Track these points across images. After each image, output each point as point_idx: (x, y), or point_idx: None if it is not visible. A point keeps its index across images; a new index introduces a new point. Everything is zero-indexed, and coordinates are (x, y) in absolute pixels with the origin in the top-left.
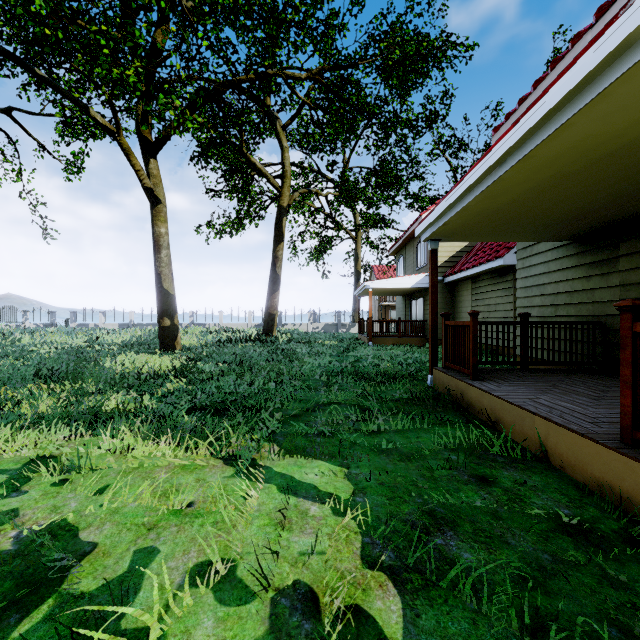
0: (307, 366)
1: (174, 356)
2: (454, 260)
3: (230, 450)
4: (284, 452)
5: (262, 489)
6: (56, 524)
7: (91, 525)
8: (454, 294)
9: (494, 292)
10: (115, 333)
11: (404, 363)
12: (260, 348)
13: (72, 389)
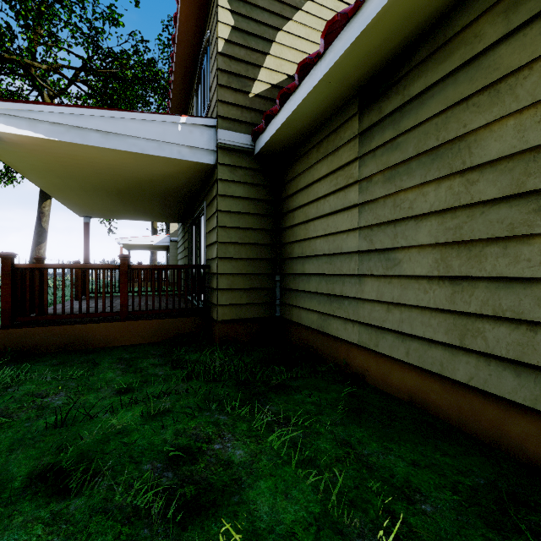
0: None
1: None
2: None
3: None
4: None
5: None
6: None
7: None
8: None
9: None
10: None
11: None
12: None
13: None
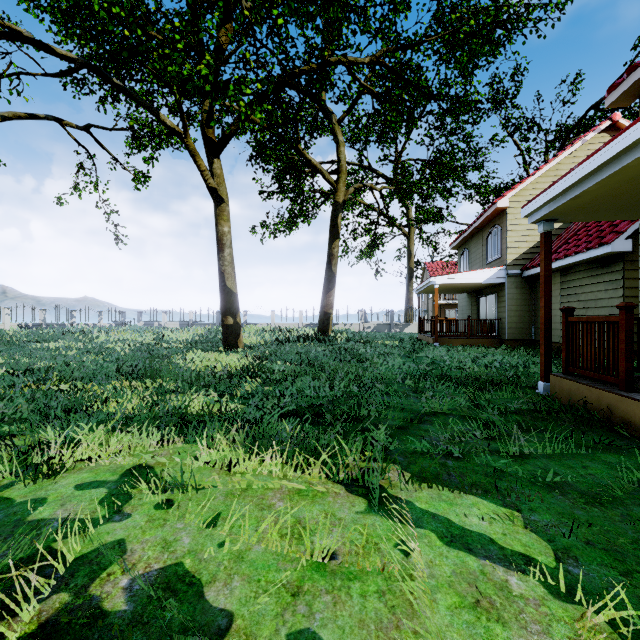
0: (383, 368)
1: (239, 354)
2: (534, 251)
3: (348, 472)
4: (415, 479)
5: (417, 537)
6: (172, 571)
7: (216, 578)
8: (535, 289)
9: (594, 285)
10: (178, 332)
11: (493, 366)
12: (321, 347)
13: (153, 387)
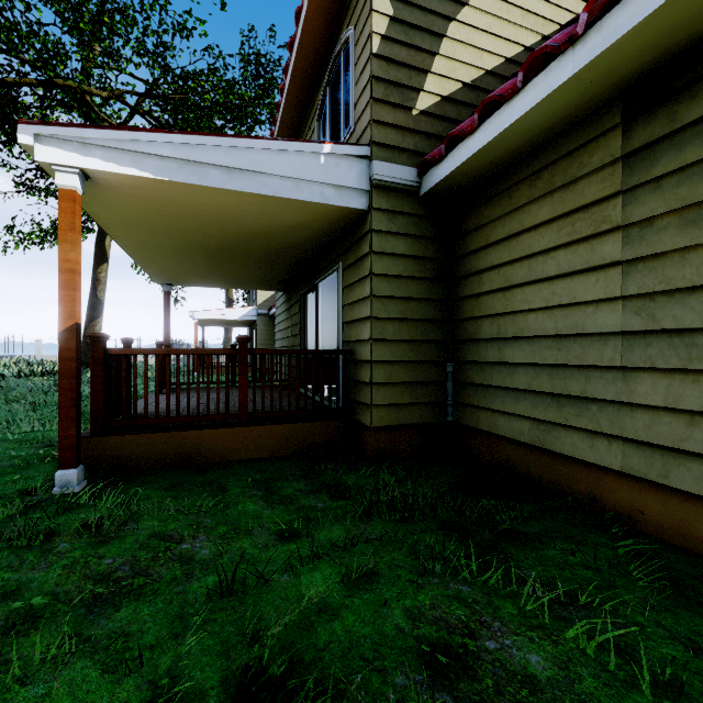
0: None
1: None
2: None
3: None
4: None
5: None
6: None
7: None
8: None
9: None
10: None
11: None
12: (49, 381)
13: None
